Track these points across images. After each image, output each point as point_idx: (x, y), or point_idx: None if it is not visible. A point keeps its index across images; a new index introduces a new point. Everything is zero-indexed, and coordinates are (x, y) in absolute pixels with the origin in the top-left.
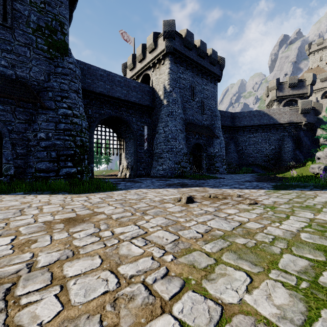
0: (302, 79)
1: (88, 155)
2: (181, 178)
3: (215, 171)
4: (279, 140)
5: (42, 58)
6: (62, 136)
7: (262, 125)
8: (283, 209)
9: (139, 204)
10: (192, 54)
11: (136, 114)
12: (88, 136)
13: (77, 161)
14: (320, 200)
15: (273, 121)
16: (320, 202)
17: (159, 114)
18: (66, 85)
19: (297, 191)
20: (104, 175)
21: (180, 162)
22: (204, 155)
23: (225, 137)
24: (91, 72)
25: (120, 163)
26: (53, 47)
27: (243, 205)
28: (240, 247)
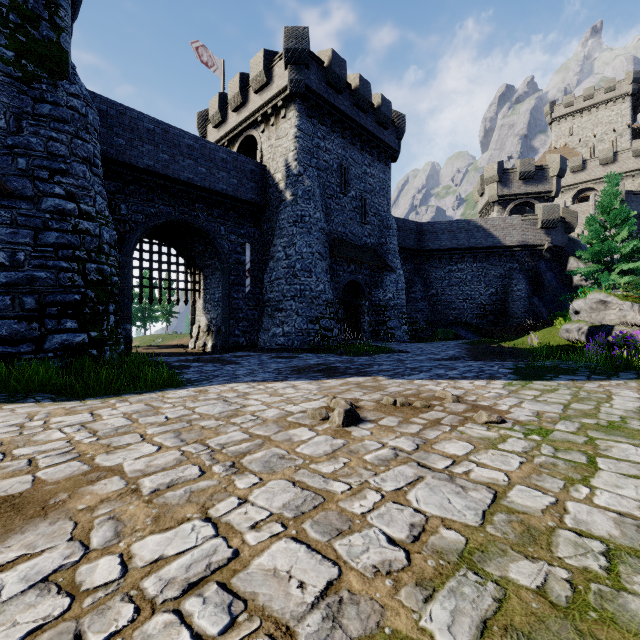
0: (542, 165)
1: (116, 303)
2: (322, 352)
3: (387, 337)
4: (503, 277)
5: (1, 78)
6: (52, 260)
7: (474, 248)
8: (567, 435)
9: (225, 433)
10: (344, 102)
11: (228, 218)
12: (116, 261)
13: (90, 317)
14: (625, 406)
15: (492, 242)
16: (628, 410)
17: (276, 220)
18: (62, 144)
19: (566, 382)
20: (158, 346)
21: (318, 318)
22: (366, 305)
23: (405, 270)
24: (125, 123)
25: (194, 321)
26: (29, 56)
27: (477, 427)
28: (538, 609)
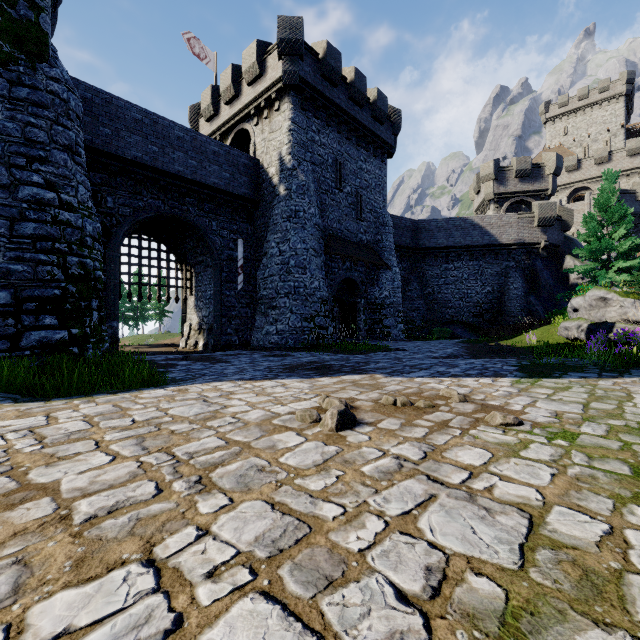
0: (538, 163)
1: (100, 299)
2: (316, 351)
3: (383, 336)
4: (499, 275)
5: None
6: (29, 252)
7: (470, 246)
8: (597, 439)
9: (198, 439)
10: (339, 95)
11: (220, 213)
12: (101, 255)
13: (72, 313)
14: None
15: (489, 240)
16: None
17: (270, 216)
18: (41, 130)
19: (577, 380)
20: (148, 345)
21: (313, 316)
22: (362, 303)
23: (401, 268)
24: (111, 112)
25: (185, 320)
26: (5, 35)
27: (491, 430)
28: None
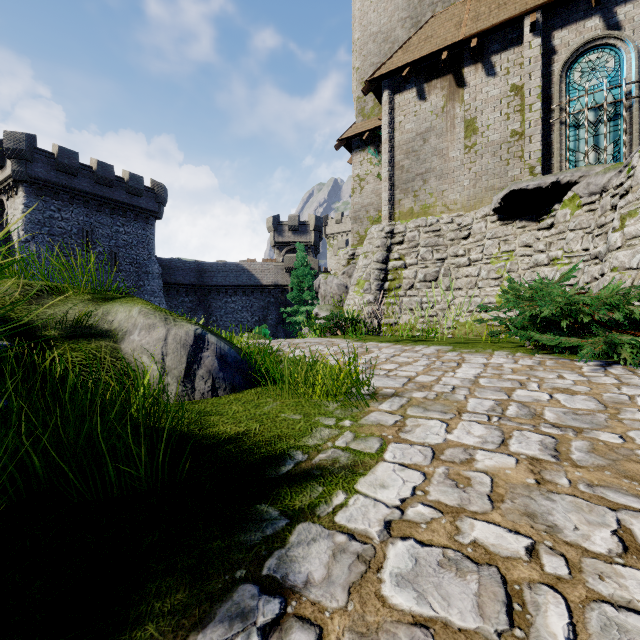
0: (305, 221)
1: None
2: None
3: None
4: (264, 308)
5: None
6: None
7: (242, 285)
8: None
9: None
10: (82, 181)
11: None
12: None
13: None
14: None
15: (254, 281)
16: None
17: None
18: None
19: None
20: None
21: None
22: None
23: (188, 301)
24: None
25: None
26: None
27: None
28: None
